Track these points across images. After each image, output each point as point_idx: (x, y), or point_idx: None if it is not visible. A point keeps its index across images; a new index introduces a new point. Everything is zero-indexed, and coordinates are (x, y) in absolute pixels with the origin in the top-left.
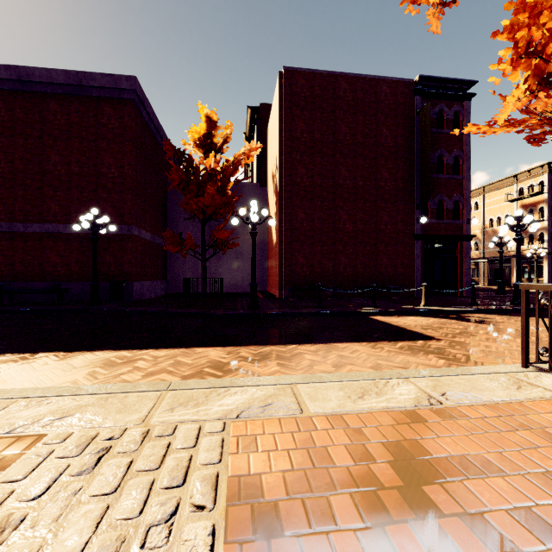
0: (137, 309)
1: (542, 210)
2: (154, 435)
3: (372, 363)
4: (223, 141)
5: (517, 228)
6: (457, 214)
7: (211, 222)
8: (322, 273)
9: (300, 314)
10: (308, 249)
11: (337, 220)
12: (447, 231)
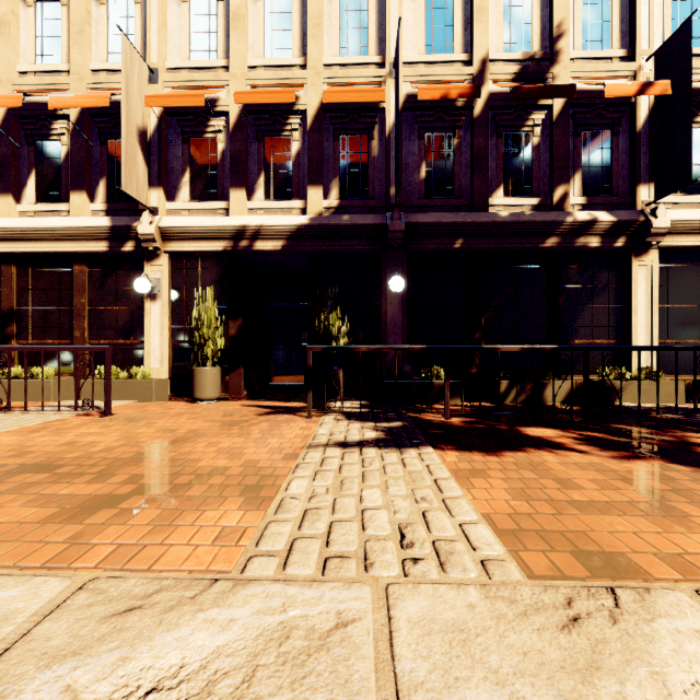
0: None
1: None
2: (353, 559)
3: None
4: None
5: None
6: None
7: None
8: None
9: None
10: None
11: None
12: None
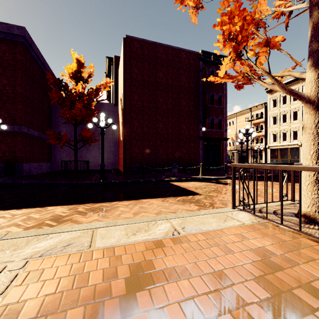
0: (21, 181)
1: (262, 126)
2: None
3: (157, 210)
4: (88, 76)
5: (247, 134)
6: (221, 126)
7: (82, 126)
8: (148, 158)
9: (130, 182)
10: (140, 144)
11: (157, 127)
12: (215, 135)
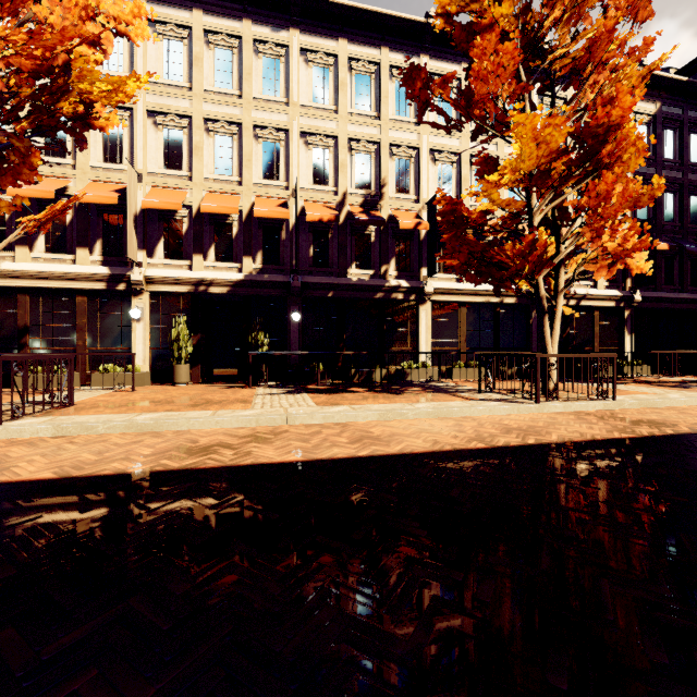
0: None
1: None
2: (279, 407)
3: (90, 446)
4: None
5: None
6: None
7: None
8: None
9: None
10: None
11: None
12: None
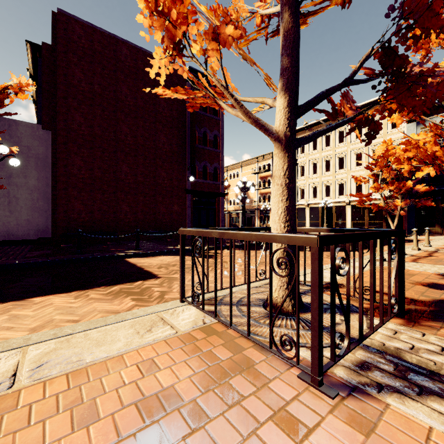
0: None
1: (270, 181)
2: None
3: (43, 321)
4: None
5: (244, 189)
6: (216, 177)
7: None
8: (102, 220)
9: (45, 263)
10: (87, 196)
11: (119, 171)
12: (209, 189)
